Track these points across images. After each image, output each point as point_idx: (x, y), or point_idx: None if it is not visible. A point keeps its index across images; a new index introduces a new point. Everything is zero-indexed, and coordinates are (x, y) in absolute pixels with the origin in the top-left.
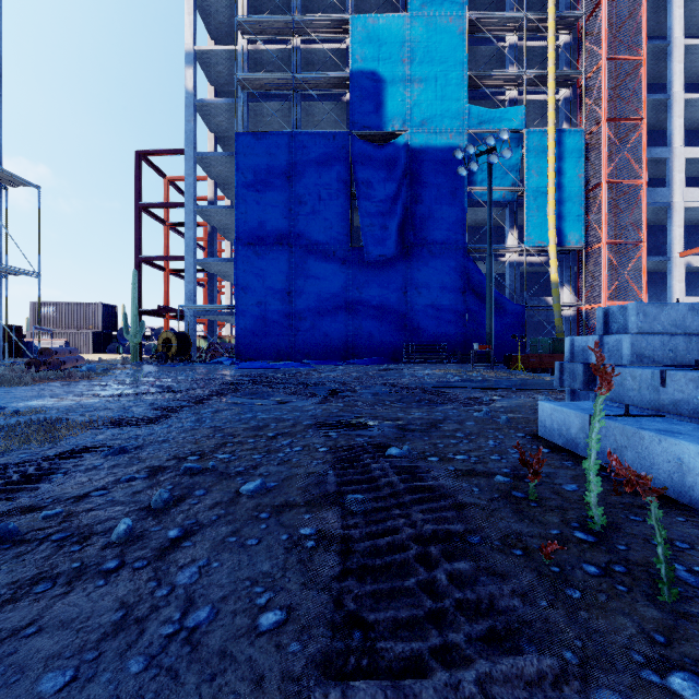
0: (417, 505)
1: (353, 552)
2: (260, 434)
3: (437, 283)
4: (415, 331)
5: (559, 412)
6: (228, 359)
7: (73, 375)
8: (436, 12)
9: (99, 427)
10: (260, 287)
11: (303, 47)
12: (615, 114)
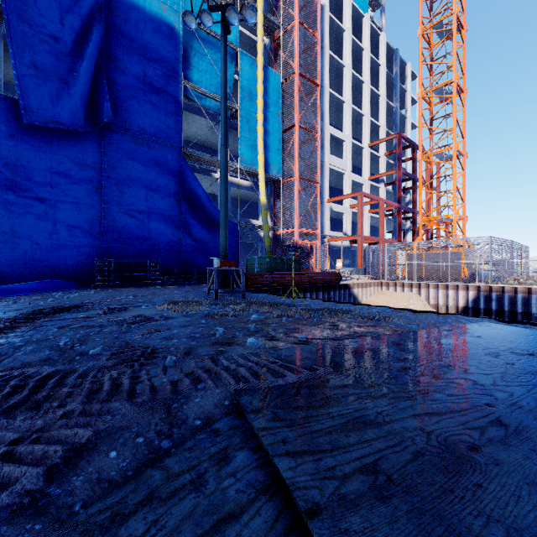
0: None
1: None
2: None
3: (146, 183)
4: (115, 242)
5: None
6: None
7: None
8: None
9: None
10: None
11: None
12: None
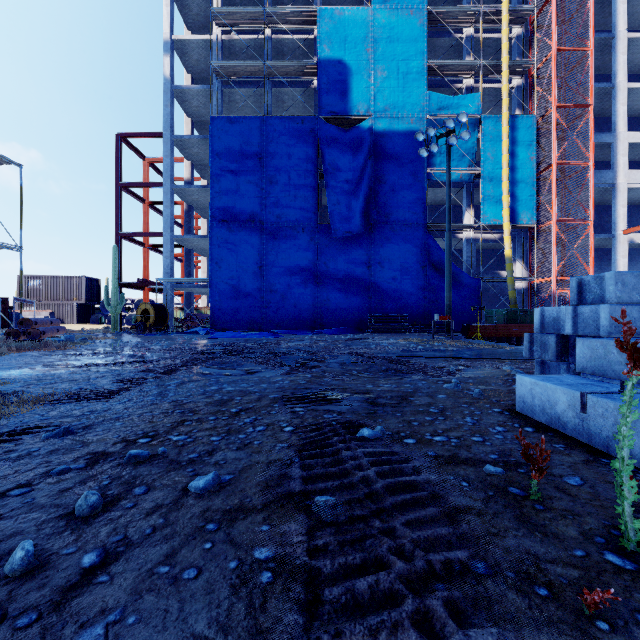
0: (400, 511)
1: (322, 602)
2: (223, 409)
3: (399, 258)
4: (379, 303)
5: (542, 387)
6: (203, 329)
7: (50, 344)
8: (398, 5)
9: (54, 402)
10: (233, 262)
11: (273, 37)
12: (564, 101)
